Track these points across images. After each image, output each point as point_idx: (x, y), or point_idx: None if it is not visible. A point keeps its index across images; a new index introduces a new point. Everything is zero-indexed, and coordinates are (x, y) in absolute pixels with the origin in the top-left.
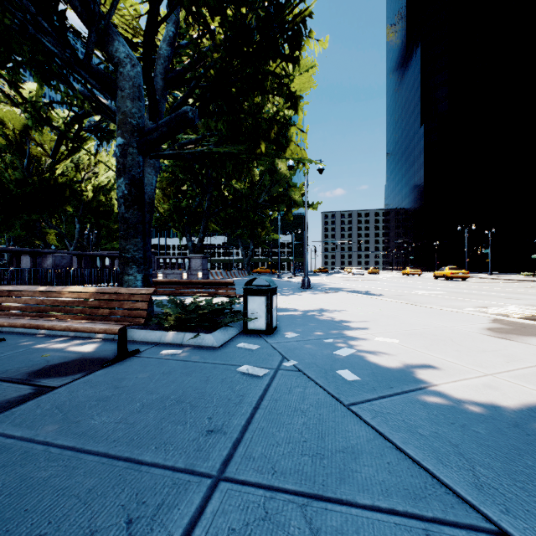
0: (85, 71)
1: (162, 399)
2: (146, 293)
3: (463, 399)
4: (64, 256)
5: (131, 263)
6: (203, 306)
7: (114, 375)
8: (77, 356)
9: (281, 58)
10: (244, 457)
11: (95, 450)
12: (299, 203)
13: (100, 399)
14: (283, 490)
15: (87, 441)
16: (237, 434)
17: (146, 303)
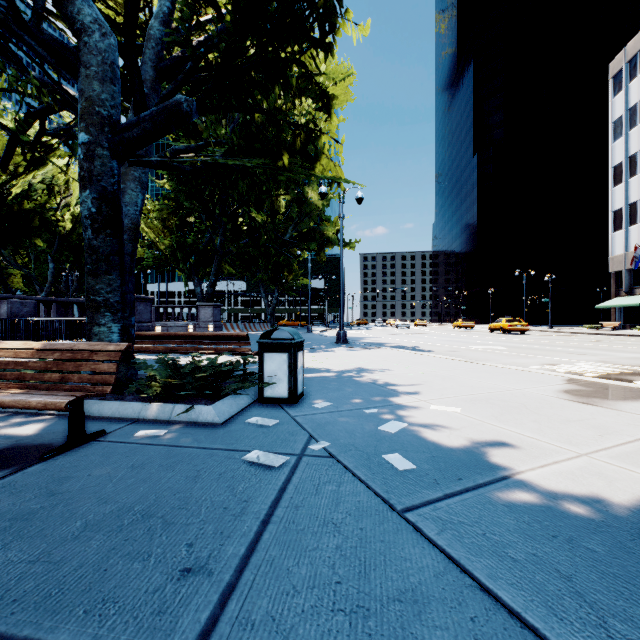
0: (31, 35)
1: (121, 512)
2: (116, 350)
3: (559, 494)
4: (24, 303)
5: (102, 309)
6: (204, 366)
7: (54, 473)
8: (8, 442)
9: (310, 41)
10: (237, 623)
11: None
12: (333, 241)
13: (18, 517)
14: None
15: None
16: (230, 574)
17: (115, 364)
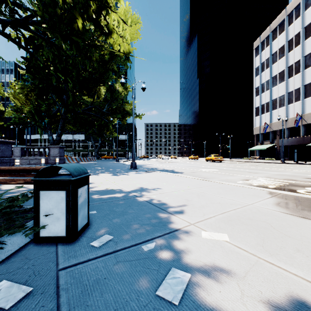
0: None
1: None
2: None
3: None
4: None
5: None
6: None
7: None
8: None
9: None
10: None
11: None
12: (130, 113)
13: None
14: None
15: None
16: None
17: None
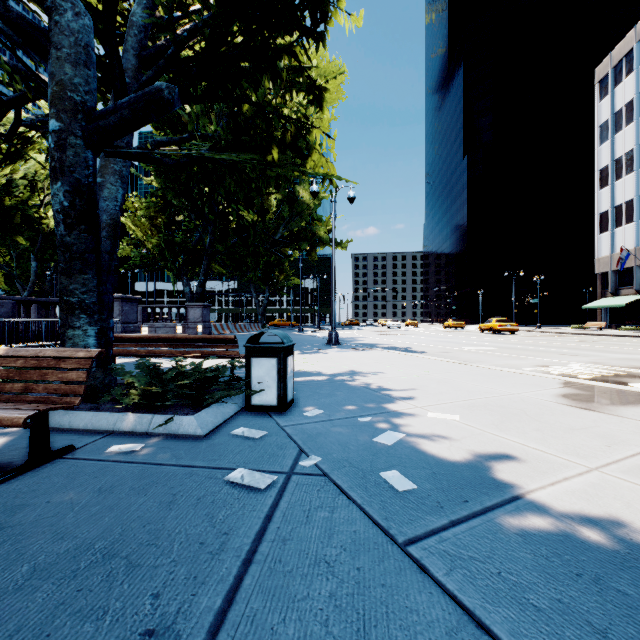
0: None
1: (78, 551)
2: (86, 356)
3: (576, 518)
4: (1, 303)
5: (77, 311)
6: (188, 372)
7: (8, 500)
8: None
9: (300, 29)
10: None
11: None
12: (325, 241)
13: None
14: None
15: None
16: (201, 637)
17: (85, 372)
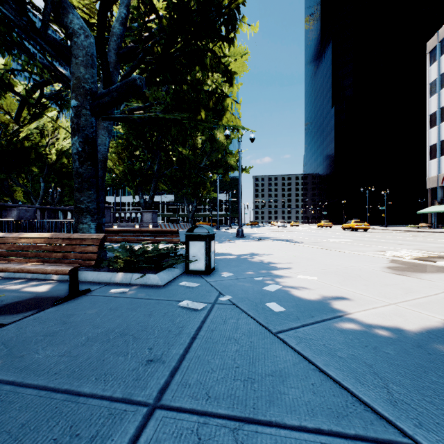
0: (41, 38)
1: (107, 332)
2: (97, 238)
3: (373, 324)
4: (27, 210)
5: (85, 213)
6: (150, 250)
7: (64, 312)
8: (31, 295)
9: (219, 37)
10: (181, 384)
11: (35, 384)
12: (234, 167)
13: (47, 334)
14: (216, 415)
15: (28, 375)
16: (175, 362)
17: (97, 247)
